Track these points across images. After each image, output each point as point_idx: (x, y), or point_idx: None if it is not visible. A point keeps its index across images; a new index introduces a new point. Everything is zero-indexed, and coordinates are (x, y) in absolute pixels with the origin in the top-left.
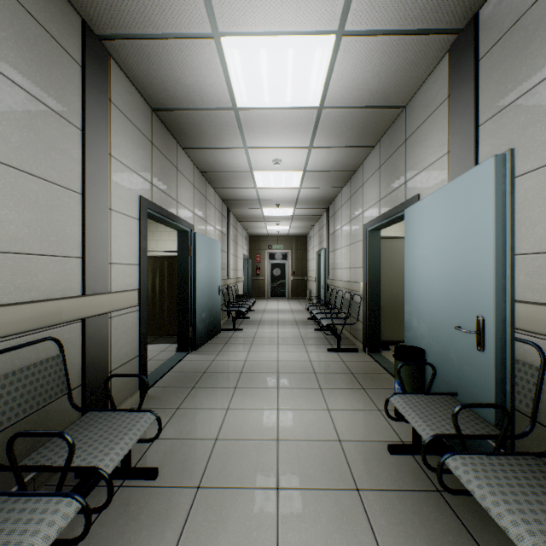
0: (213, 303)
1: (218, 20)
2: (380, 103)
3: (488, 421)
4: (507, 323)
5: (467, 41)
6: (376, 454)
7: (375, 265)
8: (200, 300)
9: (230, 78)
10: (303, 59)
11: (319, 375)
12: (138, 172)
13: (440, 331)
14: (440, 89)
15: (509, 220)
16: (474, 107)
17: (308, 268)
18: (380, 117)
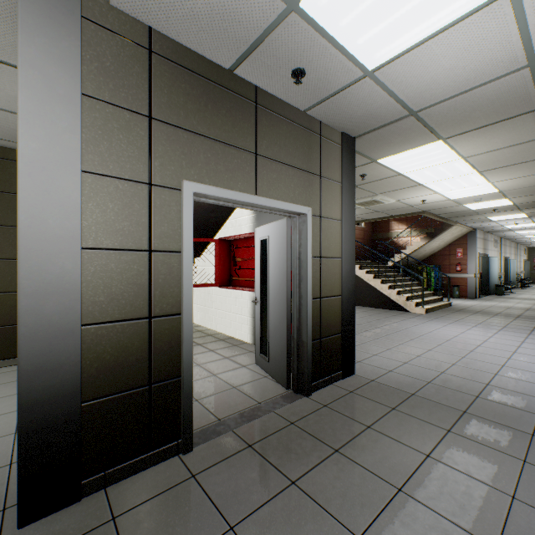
0: (513, 278)
1: (523, 236)
2: None
3: None
4: None
5: None
6: None
7: None
8: (510, 277)
9: (524, 237)
10: None
11: None
12: (502, 252)
13: None
14: None
15: None
16: None
17: None
18: None
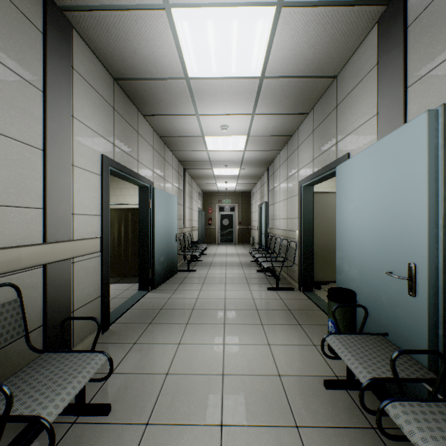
0: (170, 248)
1: None
2: (315, 73)
3: (420, 363)
4: (439, 270)
5: (396, 10)
6: (313, 389)
7: (309, 216)
8: (159, 246)
9: (181, 49)
10: (246, 30)
11: (261, 312)
12: (100, 134)
13: (371, 275)
14: (369, 57)
15: (442, 172)
16: (403, 70)
17: (251, 219)
18: (314, 86)
